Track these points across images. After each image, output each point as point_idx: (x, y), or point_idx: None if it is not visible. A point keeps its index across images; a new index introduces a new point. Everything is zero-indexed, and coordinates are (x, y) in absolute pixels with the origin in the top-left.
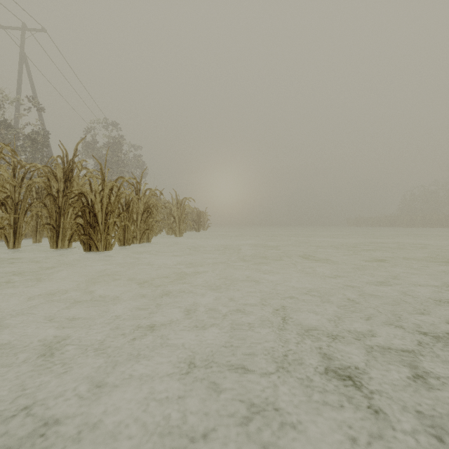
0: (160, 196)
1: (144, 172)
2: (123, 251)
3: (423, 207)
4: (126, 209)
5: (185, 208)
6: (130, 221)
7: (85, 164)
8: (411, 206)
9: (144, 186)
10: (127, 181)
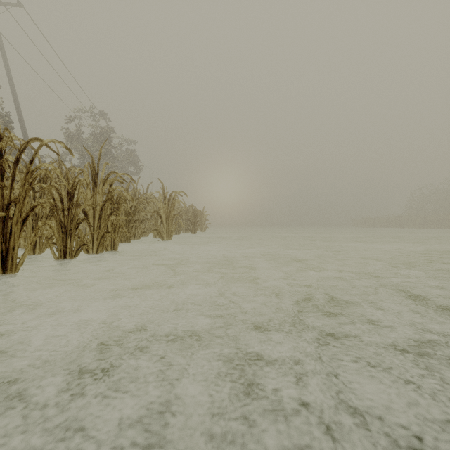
0: (147, 190)
1: (137, 168)
2: (62, 267)
3: (434, 206)
4: (68, 200)
5: (175, 204)
6: (74, 219)
7: (70, 158)
8: (421, 206)
9: (104, 168)
10: (46, 146)
